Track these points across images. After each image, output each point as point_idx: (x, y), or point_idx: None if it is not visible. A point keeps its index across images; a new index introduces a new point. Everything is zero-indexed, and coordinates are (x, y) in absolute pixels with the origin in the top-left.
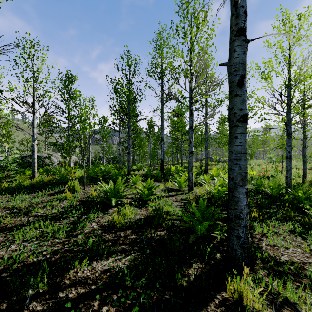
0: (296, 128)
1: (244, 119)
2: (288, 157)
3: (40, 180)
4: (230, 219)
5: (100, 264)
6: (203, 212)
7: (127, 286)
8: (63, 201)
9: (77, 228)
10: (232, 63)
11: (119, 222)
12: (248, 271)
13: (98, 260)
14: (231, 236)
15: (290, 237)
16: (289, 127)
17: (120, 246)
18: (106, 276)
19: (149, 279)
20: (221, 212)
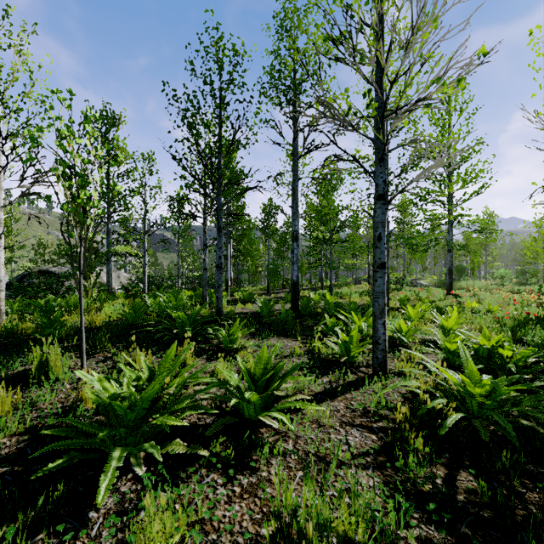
0: None
1: None
2: None
3: (3, 332)
4: None
5: None
6: None
7: None
8: None
9: None
10: None
11: None
12: None
13: None
14: None
15: None
16: None
17: None
18: None
19: None
20: None
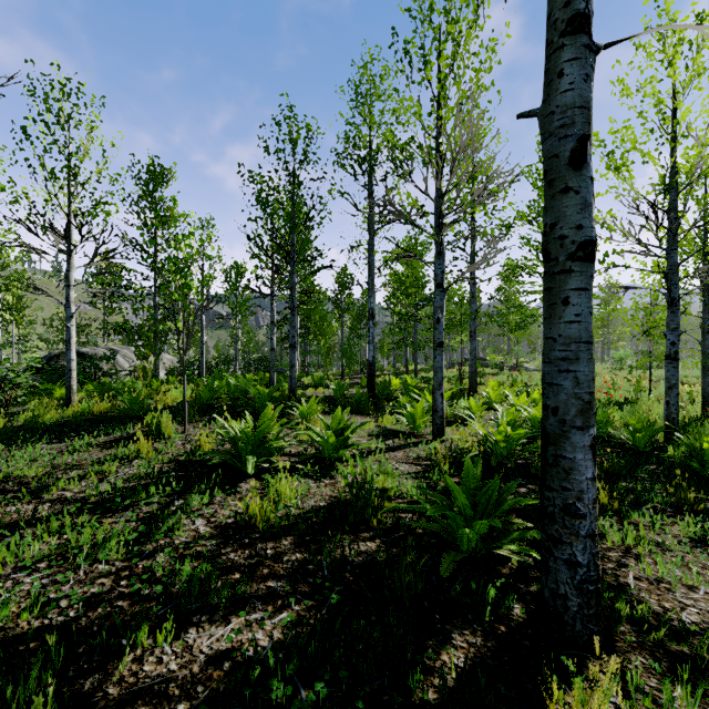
0: (686, 289)
1: (587, 253)
2: (672, 357)
3: (83, 410)
4: (550, 516)
5: (207, 636)
6: (473, 493)
7: (275, 705)
8: (131, 462)
9: (156, 534)
10: (554, 106)
11: (264, 517)
12: (613, 670)
13: (203, 624)
14: (552, 560)
15: (694, 556)
16: (675, 285)
17: (263, 583)
18: (220, 673)
19: (337, 680)
20: (516, 491)
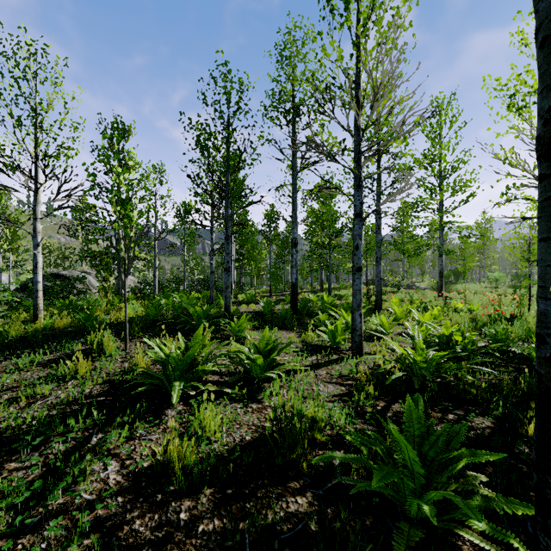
0: None
1: None
2: None
3: (45, 325)
4: None
5: None
6: (418, 441)
7: None
8: (67, 383)
9: (52, 493)
10: None
11: (183, 460)
12: None
13: None
14: None
15: None
16: None
17: None
18: None
19: None
20: (444, 418)
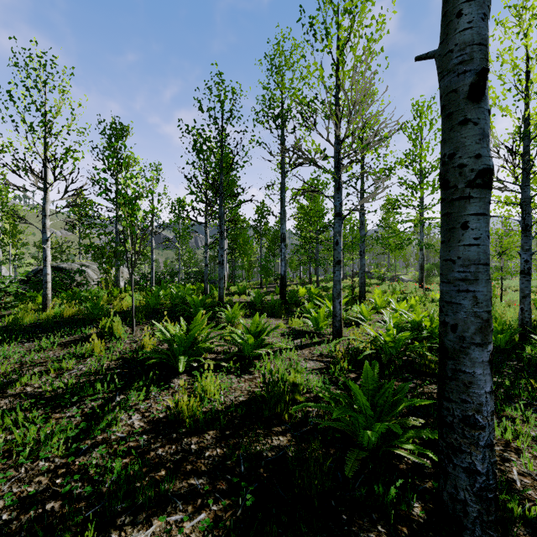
0: (534, 218)
1: (485, 181)
2: (526, 272)
3: (55, 313)
4: (449, 425)
5: None
6: (372, 393)
7: None
8: (86, 359)
9: (95, 430)
10: (453, 44)
11: (191, 412)
12: None
13: (126, 527)
14: (451, 466)
15: None
16: (528, 214)
17: (185, 480)
18: None
19: None
20: None
